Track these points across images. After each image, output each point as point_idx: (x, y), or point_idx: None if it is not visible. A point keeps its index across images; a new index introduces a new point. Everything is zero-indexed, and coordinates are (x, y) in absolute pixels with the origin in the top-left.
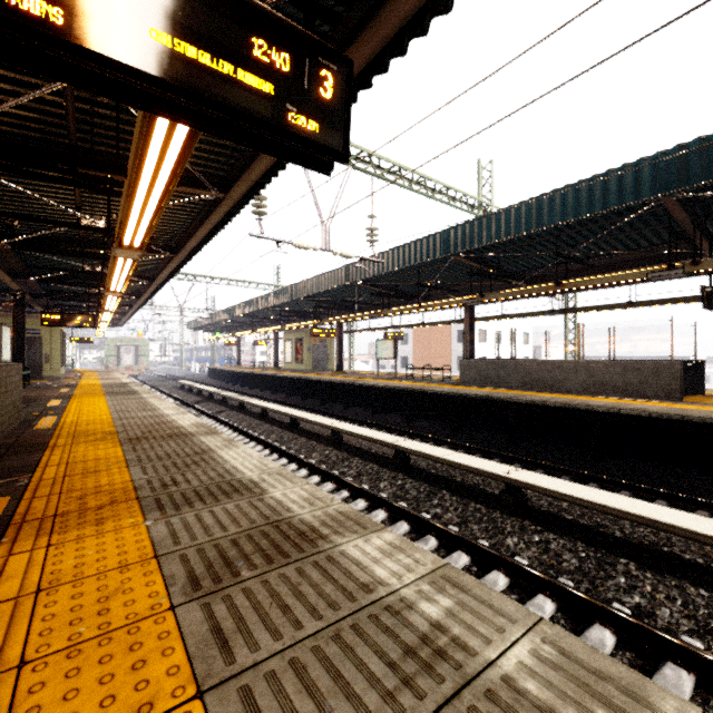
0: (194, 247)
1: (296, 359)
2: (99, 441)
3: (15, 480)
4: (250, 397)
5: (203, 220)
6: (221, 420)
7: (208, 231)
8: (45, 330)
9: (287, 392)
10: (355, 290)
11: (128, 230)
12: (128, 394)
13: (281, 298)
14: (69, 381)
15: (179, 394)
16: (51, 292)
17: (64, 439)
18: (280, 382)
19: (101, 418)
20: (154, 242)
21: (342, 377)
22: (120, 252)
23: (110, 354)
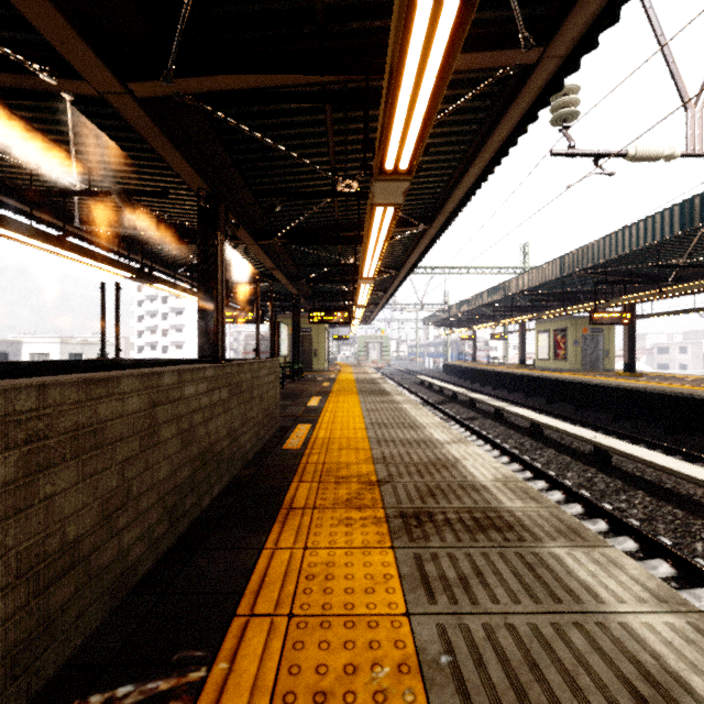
0: (455, 206)
1: (556, 355)
2: (353, 509)
3: (158, 703)
4: (497, 399)
5: (477, 149)
6: (478, 432)
7: (485, 164)
8: (314, 328)
9: (549, 398)
10: (693, 242)
11: (398, 110)
12: (379, 395)
13: (543, 275)
14: (330, 374)
15: (420, 391)
16: (317, 293)
17: (306, 485)
18: (535, 384)
19: (356, 435)
20: (406, 215)
21: (646, 382)
22: (380, 189)
23: (360, 350)
